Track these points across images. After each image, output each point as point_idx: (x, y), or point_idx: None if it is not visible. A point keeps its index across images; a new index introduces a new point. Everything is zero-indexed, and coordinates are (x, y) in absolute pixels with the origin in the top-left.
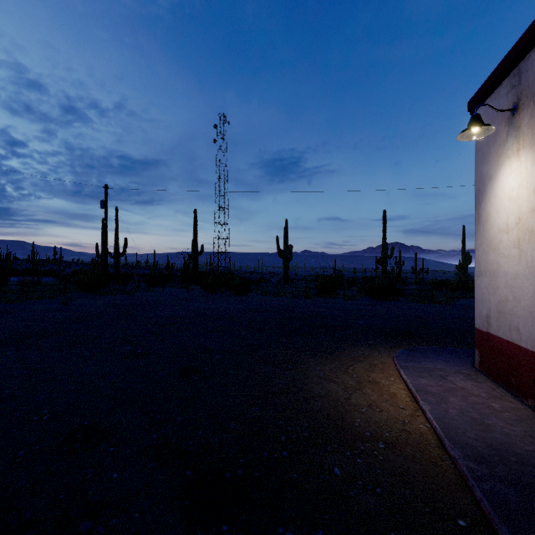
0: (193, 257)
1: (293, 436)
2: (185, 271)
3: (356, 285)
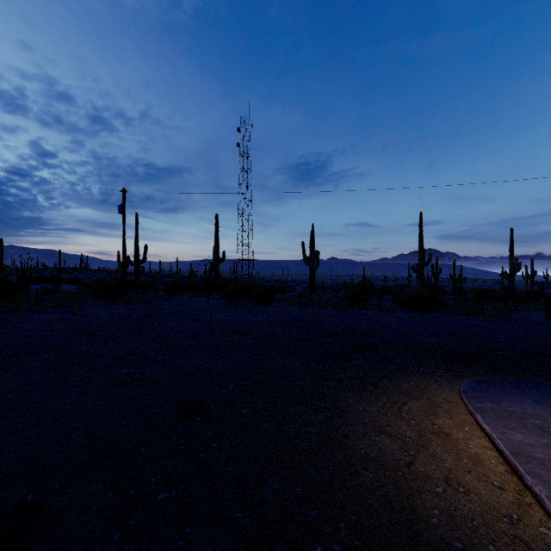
0: (214, 264)
1: (335, 547)
2: (206, 279)
3: (388, 294)
